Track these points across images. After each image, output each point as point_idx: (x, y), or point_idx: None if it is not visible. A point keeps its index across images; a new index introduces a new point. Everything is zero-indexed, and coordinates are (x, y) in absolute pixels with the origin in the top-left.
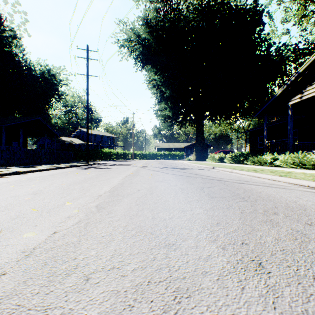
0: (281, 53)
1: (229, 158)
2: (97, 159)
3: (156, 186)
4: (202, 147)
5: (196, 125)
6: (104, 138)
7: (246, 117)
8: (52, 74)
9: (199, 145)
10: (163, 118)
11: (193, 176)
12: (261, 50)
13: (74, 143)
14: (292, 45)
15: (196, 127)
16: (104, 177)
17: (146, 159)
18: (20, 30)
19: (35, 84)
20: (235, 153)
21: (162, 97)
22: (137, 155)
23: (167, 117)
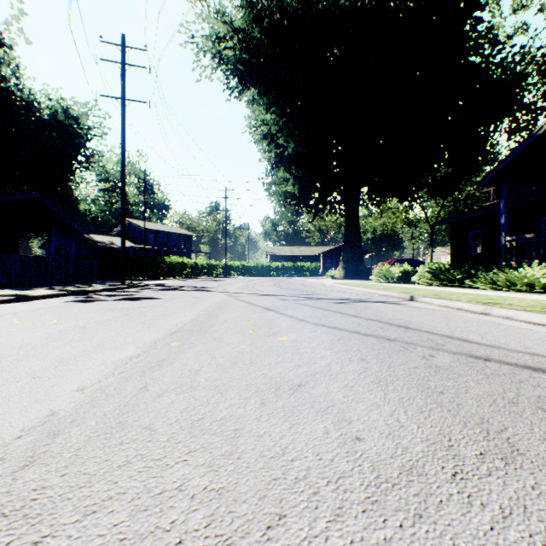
0: (516, 65)
1: (427, 273)
2: (156, 276)
3: (271, 523)
4: (357, 253)
5: (344, 212)
6: (172, 238)
7: (440, 196)
8: (73, 116)
9: (351, 250)
10: (282, 199)
11: (404, 341)
12: (481, 54)
13: (115, 246)
14: (540, 48)
15: (345, 214)
16: (66, 346)
17: (250, 276)
18: (10, 32)
19: (40, 135)
20: (438, 264)
21: (279, 158)
22: (233, 268)
23: (289, 197)
